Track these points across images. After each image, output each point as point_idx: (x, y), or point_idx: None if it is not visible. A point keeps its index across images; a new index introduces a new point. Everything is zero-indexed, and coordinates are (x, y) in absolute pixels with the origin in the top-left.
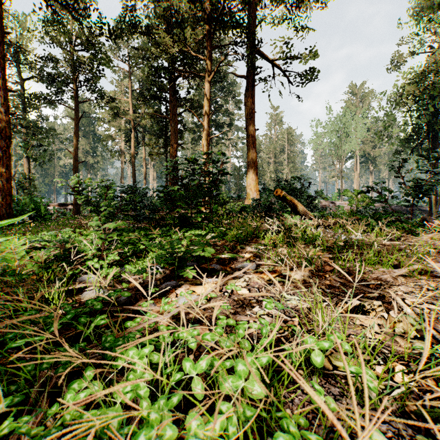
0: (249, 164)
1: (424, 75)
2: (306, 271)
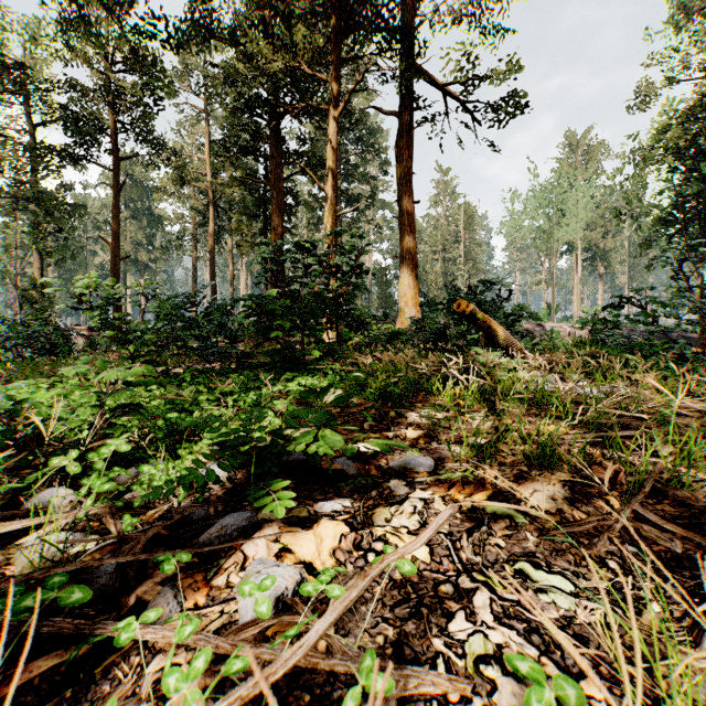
0: (404, 261)
1: (694, 112)
2: (555, 485)
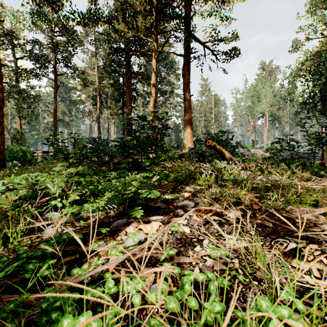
0: (186, 121)
1: (318, 54)
2: (238, 210)
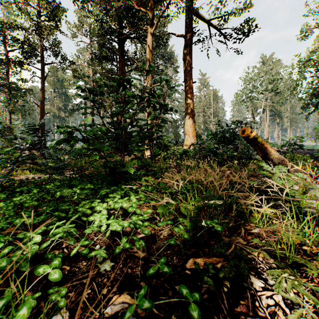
0: (187, 113)
1: None
2: None
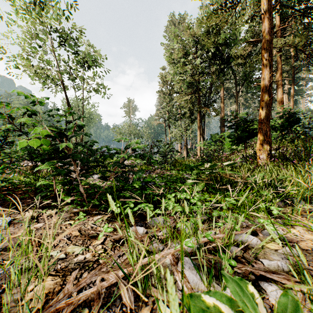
0: None
1: None
2: None
